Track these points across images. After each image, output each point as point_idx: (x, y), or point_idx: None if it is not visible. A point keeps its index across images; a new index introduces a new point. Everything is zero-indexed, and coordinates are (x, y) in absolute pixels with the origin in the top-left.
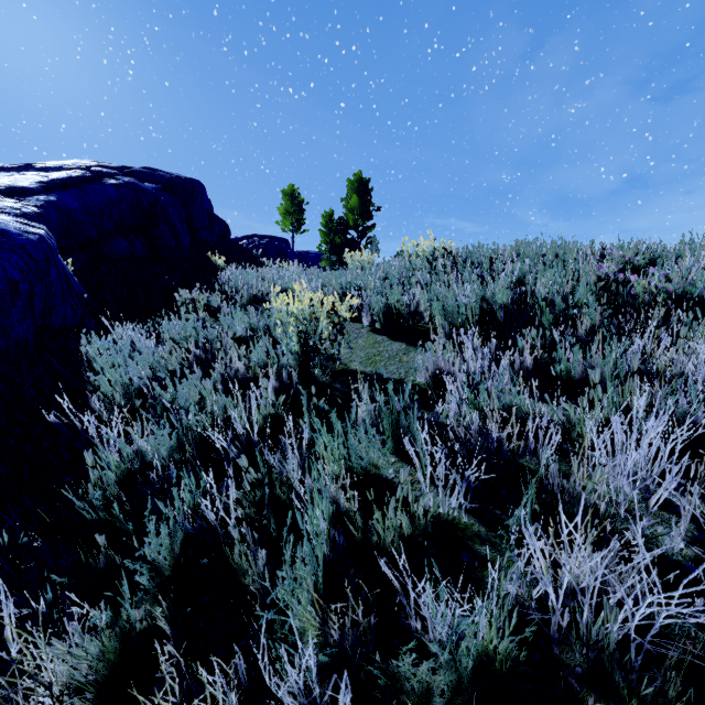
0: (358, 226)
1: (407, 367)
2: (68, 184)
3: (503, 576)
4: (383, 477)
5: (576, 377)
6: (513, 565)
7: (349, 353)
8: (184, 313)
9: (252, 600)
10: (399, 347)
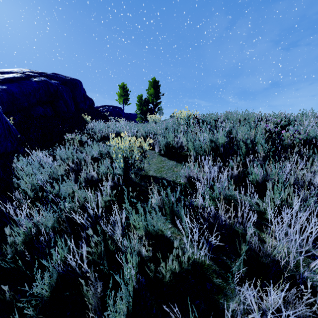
0: (153, 102)
1: (176, 174)
2: (13, 80)
3: (229, 298)
4: (165, 236)
5: (259, 181)
6: (234, 291)
7: (148, 166)
8: (68, 145)
9: (93, 314)
10: (172, 163)
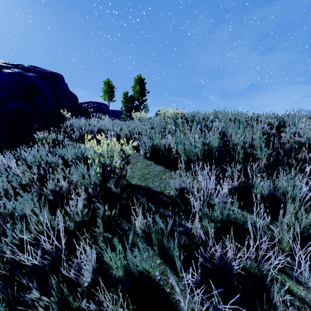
0: (139, 99)
1: (165, 183)
2: None
3: None
4: (152, 279)
5: (264, 195)
6: None
7: (132, 172)
8: (40, 145)
9: None
10: (160, 169)
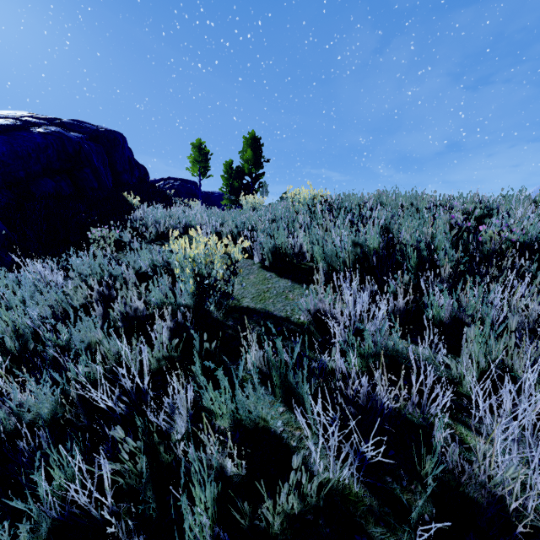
0: (252, 173)
1: (292, 304)
2: None
3: None
4: (272, 431)
5: (444, 320)
6: None
7: (242, 288)
8: (96, 248)
9: None
10: (285, 284)
